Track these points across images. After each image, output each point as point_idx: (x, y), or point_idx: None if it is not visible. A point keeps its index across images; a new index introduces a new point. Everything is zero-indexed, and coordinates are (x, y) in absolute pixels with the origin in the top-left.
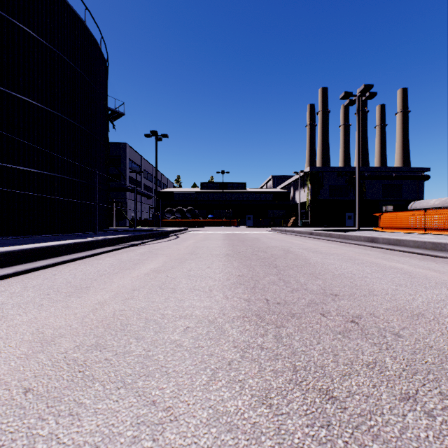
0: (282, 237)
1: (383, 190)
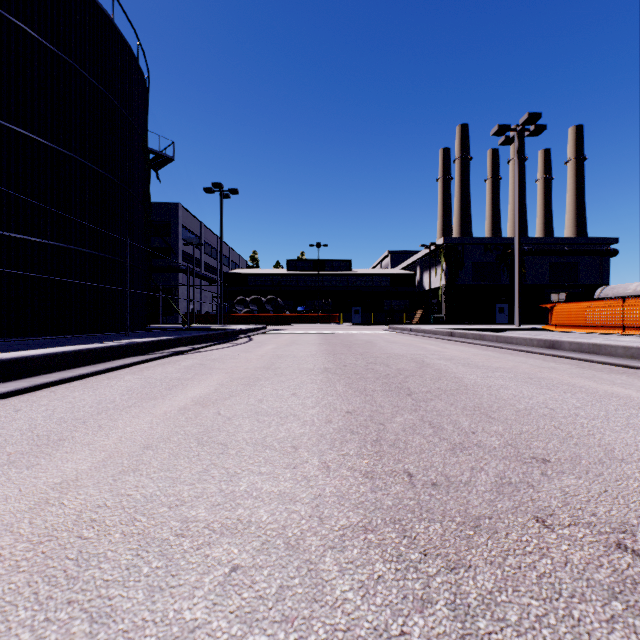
0: (408, 340)
1: (551, 270)
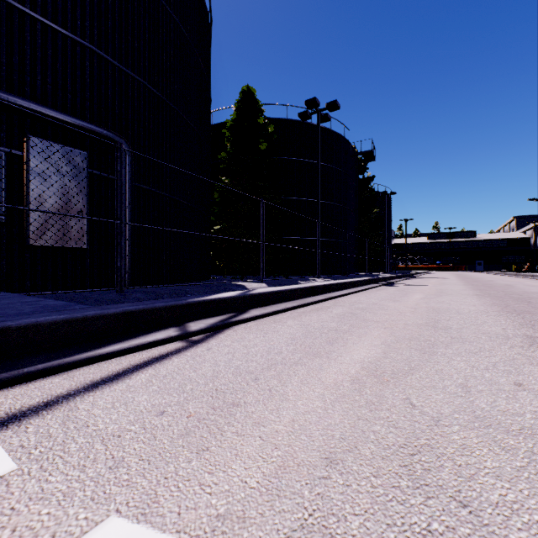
0: None
1: None
